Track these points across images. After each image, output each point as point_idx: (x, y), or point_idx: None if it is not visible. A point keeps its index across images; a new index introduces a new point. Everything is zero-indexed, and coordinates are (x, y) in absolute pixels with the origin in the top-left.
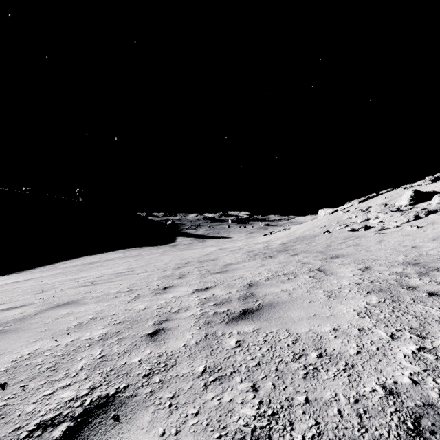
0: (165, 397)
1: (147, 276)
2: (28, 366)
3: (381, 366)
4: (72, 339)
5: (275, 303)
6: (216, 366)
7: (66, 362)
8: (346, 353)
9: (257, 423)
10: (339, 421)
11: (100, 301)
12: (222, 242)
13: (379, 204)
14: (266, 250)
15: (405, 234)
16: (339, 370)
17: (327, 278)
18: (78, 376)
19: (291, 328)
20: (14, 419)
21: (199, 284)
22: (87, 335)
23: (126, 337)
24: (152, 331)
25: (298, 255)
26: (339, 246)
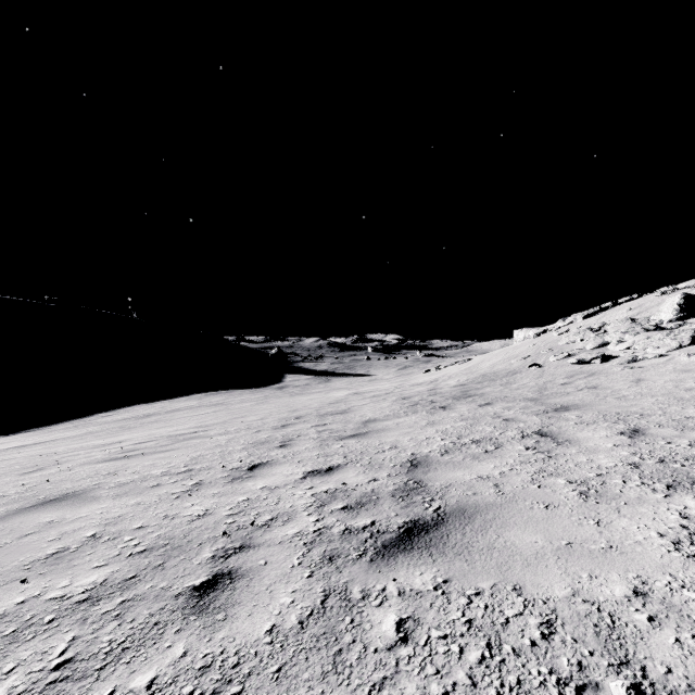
0: None
1: (225, 442)
2: None
3: None
4: (24, 597)
5: (471, 508)
6: None
7: None
8: None
9: None
10: None
11: (125, 494)
12: (358, 382)
13: (622, 319)
14: (433, 396)
15: (680, 368)
16: None
17: (564, 452)
18: None
19: (526, 584)
20: None
21: (315, 459)
22: (61, 587)
23: (142, 597)
24: (206, 578)
25: (491, 405)
26: (563, 389)
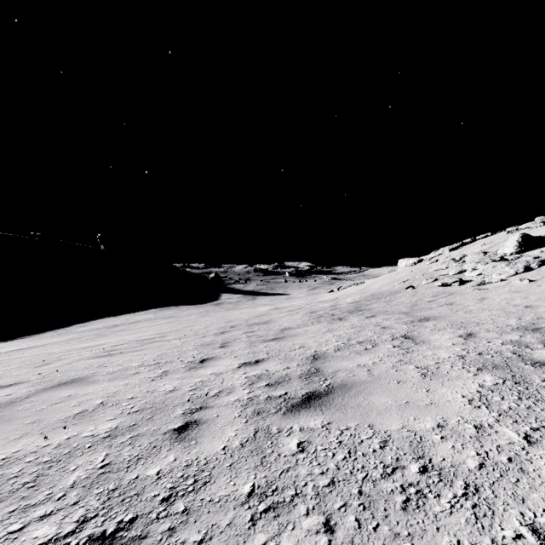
0: (190, 541)
1: (180, 344)
2: None
3: (522, 491)
4: (68, 435)
5: (350, 384)
6: (269, 485)
7: (52, 474)
8: (462, 465)
9: None
10: None
11: (116, 378)
12: (277, 300)
13: (477, 252)
14: (333, 310)
15: (513, 289)
16: (456, 496)
17: (418, 349)
18: (66, 498)
19: (376, 423)
20: None
21: (247, 355)
22: (90, 430)
23: (143, 434)
24: (181, 424)
25: (375, 317)
26: (428, 305)
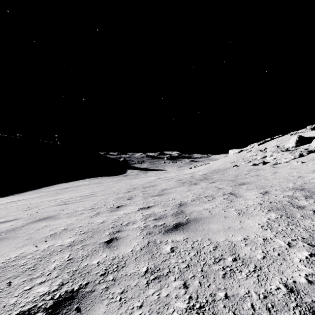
0: (116, 292)
1: (105, 198)
2: (14, 266)
3: (283, 269)
4: (48, 245)
5: (199, 218)
6: (155, 267)
7: (42, 263)
8: (254, 257)
9: (188, 314)
10: (253, 313)
11: (70, 216)
12: (159, 173)
13: (273, 146)
14: (191, 179)
15: (292, 167)
16: (250, 271)
17: (237, 200)
18: (51, 275)
19: (212, 238)
20: (0, 309)
21: (143, 204)
22: (60, 242)
23: (88, 244)
24: (108, 239)
25: (214, 182)
26: (245, 176)
